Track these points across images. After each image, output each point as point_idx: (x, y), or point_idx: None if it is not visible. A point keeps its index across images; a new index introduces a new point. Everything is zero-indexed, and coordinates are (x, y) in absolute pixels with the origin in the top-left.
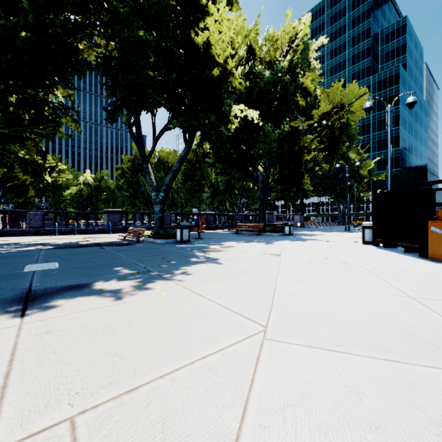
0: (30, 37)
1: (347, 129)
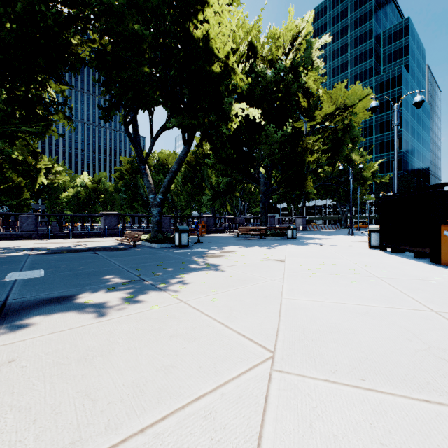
0: (17, 28)
1: (350, 130)
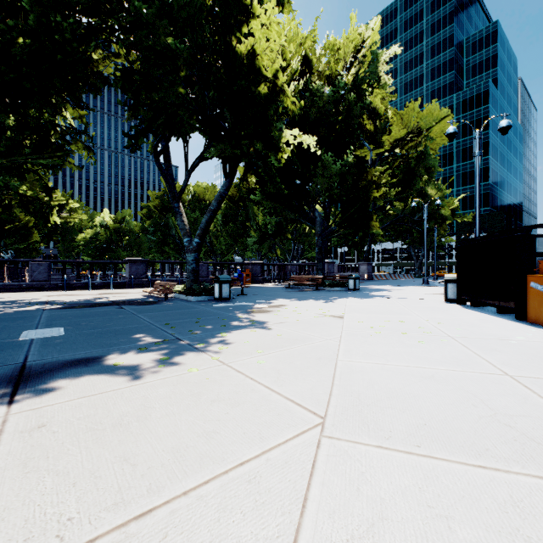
0: (30, 44)
1: (425, 159)
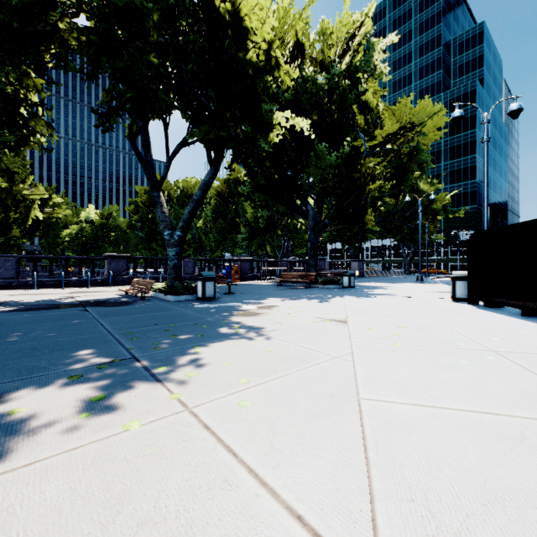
0: None
1: (417, 154)
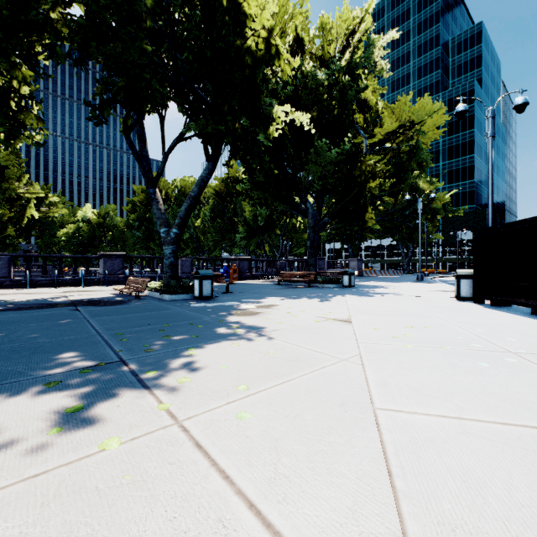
0: None
1: (417, 153)
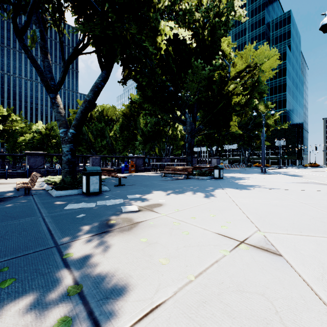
0: None
1: (258, 85)
